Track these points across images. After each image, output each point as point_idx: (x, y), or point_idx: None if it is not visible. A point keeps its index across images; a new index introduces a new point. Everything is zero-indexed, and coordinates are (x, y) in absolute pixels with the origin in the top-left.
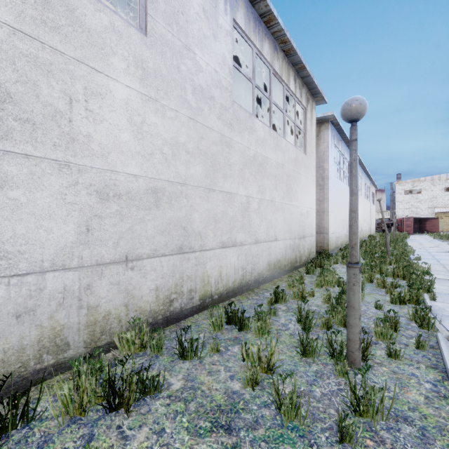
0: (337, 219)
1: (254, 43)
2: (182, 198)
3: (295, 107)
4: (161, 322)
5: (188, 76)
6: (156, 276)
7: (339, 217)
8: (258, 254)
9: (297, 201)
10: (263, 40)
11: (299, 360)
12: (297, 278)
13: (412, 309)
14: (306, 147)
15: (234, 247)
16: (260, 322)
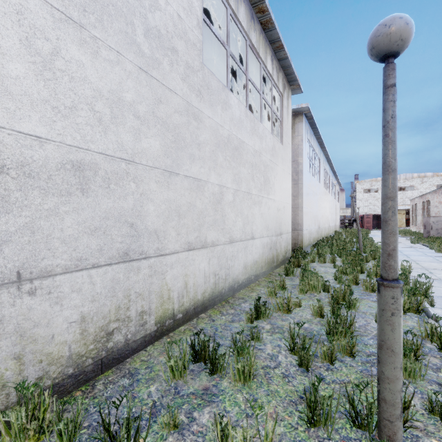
0: (310, 216)
1: (228, 1)
2: (127, 182)
3: (271, 91)
4: (91, 369)
5: (138, 8)
6: (81, 299)
7: (311, 213)
8: (233, 255)
9: (274, 195)
10: (239, 1)
11: (306, 434)
12: (278, 283)
13: (424, 324)
14: (282, 137)
15: (204, 248)
16: (241, 362)
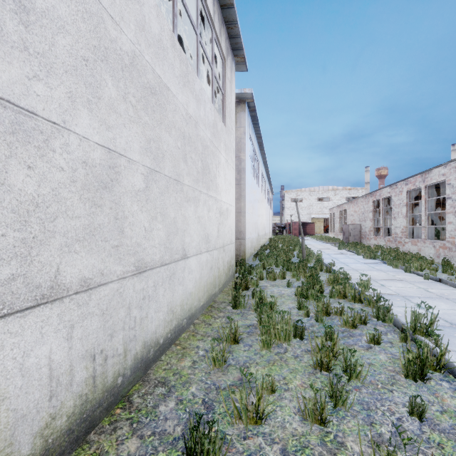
0: (251, 222)
1: None
2: None
3: (212, 44)
4: None
5: None
6: None
7: (253, 220)
8: (145, 296)
9: (216, 192)
10: None
11: None
12: (227, 333)
13: None
14: (225, 116)
15: (50, 304)
16: None
